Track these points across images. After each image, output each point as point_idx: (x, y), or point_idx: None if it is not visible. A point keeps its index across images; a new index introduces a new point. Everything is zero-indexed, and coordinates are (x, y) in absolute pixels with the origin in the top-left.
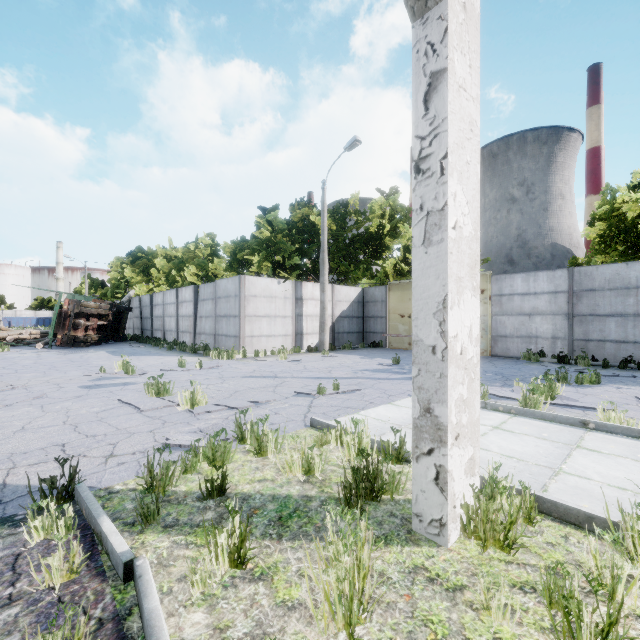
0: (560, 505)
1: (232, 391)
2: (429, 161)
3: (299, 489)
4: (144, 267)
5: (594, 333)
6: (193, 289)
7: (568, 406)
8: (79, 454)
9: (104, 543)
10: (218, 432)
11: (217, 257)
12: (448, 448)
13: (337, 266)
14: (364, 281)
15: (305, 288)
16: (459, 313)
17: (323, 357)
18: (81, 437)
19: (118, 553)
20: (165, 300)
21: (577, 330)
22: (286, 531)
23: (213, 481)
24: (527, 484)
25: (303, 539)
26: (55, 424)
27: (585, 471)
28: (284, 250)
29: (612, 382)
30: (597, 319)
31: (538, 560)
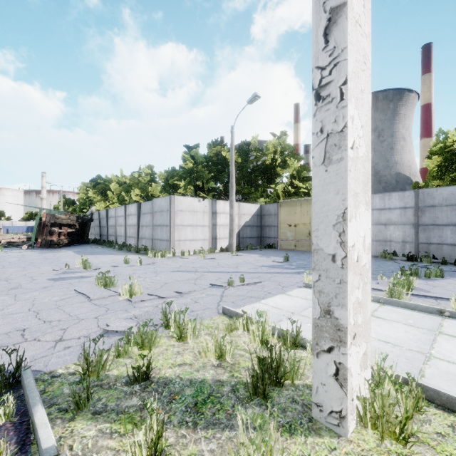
0: (443, 394)
1: (163, 283)
2: (329, 88)
3: (213, 373)
4: (102, 190)
5: (434, 238)
6: (137, 206)
7: (423, 296)
8: (34, 338)
9: (35, 434)
10: (146, 322)
11: (154, 182)
12: (347, 348)
13: (242, 189)
14: (261, 200)
15: (218, 205)
16: (356, 225)
17: (232, 256)
18: (39, 323)
19: (43, 449)
20: (117, 214)
21: (421, 236)
22: (201, 418)
23: (139, 368)
24: (406, 369)
25: (216, 428)
26: (22, 311)
27: (452, 356)
28: (203, 177)
29: (452, 276)
30: (437, 228)
31: (433, 454)
